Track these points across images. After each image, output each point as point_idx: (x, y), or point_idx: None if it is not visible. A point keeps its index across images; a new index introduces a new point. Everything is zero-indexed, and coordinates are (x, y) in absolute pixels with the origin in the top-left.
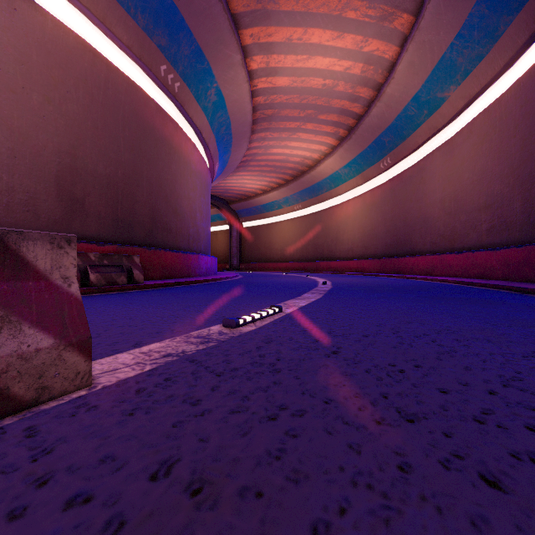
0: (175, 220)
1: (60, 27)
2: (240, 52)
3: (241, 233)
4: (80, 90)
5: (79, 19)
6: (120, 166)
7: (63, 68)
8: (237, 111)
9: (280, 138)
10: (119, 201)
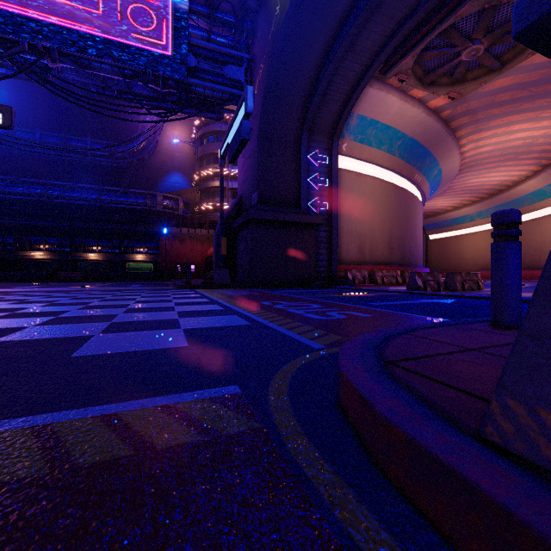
0: (416, 250)
1: (389, 184)
2: (458, 150)
3: (427, 245)
4: (393, 205)
5: (391, 175)
6: (401, 230)
7: (389, 199)
8: (448, 173)
9: (479, 173)
10: (401, 246)
